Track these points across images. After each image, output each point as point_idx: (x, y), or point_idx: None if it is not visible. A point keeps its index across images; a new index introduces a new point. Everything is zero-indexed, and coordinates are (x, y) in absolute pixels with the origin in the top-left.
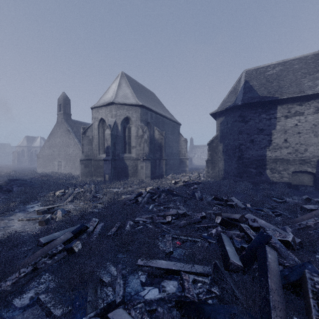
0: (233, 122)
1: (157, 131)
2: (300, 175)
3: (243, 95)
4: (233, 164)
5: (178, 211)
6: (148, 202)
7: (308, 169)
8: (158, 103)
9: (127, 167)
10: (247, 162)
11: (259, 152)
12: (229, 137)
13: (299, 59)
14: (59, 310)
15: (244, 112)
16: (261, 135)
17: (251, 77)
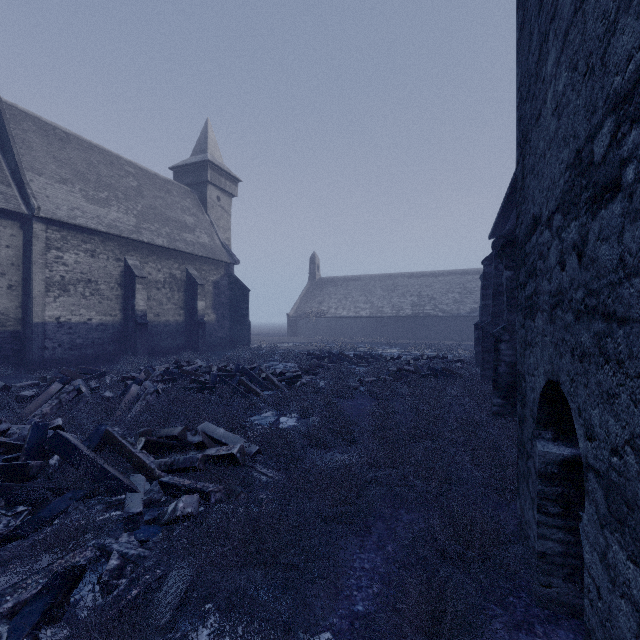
0: None
1: None
2: None
3: None
4: None
5: None
6: None
7: None
8: None
9: None
10: None
11: None
12: None
13: None
14: None
15: None
16: None
17: None
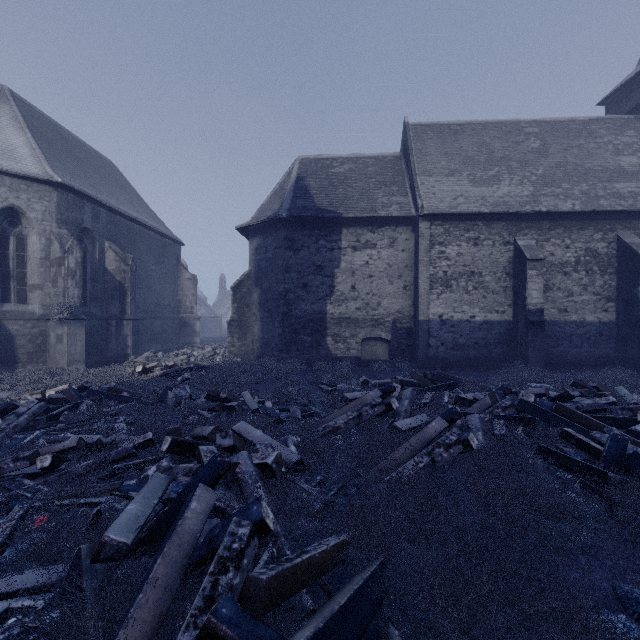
0: (276, 249)
1: (113, 252)
2: (373, 344)
3: (292, 201)
4: (275, 327)
5: (93, 438)
6: (36, 424)
7: (382, 334)
8: (122, 189)
9: (13, 338)
10: (298, 324)
11: (316, 307)
12: (269, 276)
13: (375, 159)
14: None
15: (293, 233)
16: (320, 277)
17: (308, 171)
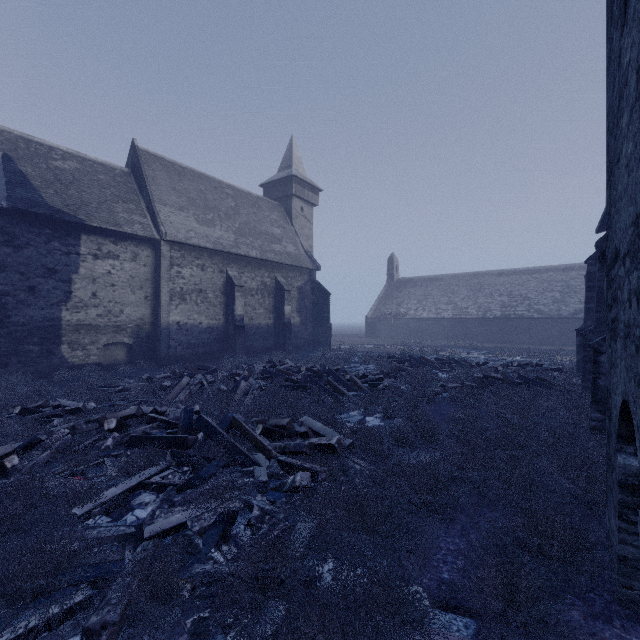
0: None
1: None
2: (114, 349)
3: (8, 187)
4: None
5: None
6: None
7: (124, 339)
8: None
9: None
10: (21, 333)
11: (48, 313)
12: None
13: (104, 166)
14: (80, 595)
15: (13, 226)
16: (53, 281)
17: (18, 152)
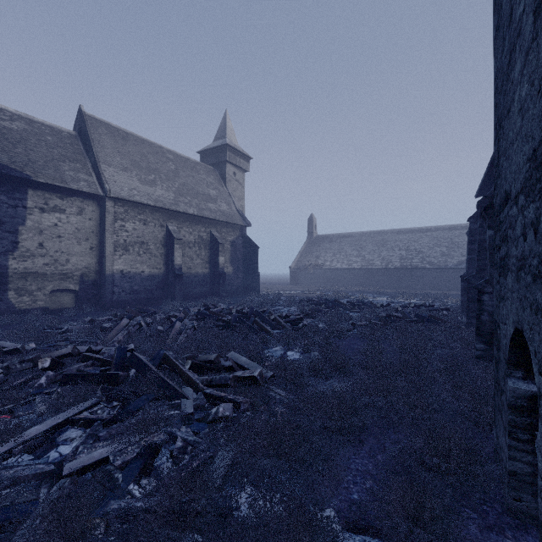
0: None
1: None
2: (60, 295)
3: None
4: None
5: None
6: None
7: (71, 286)
8: None
9: None
10: None
11: None
12: None
13: (52, 129)
14: None
15: None
16: None
17: None
